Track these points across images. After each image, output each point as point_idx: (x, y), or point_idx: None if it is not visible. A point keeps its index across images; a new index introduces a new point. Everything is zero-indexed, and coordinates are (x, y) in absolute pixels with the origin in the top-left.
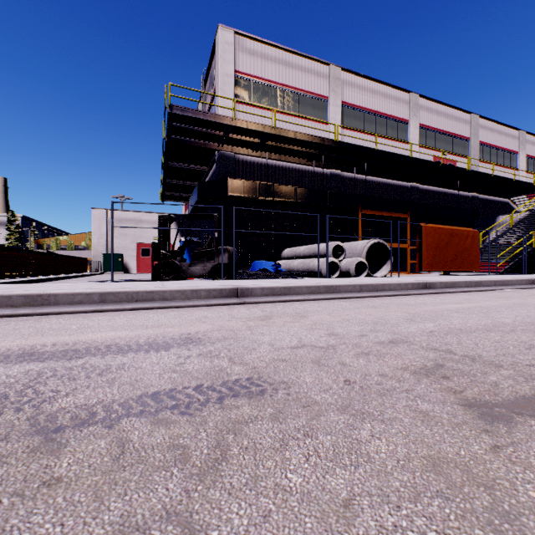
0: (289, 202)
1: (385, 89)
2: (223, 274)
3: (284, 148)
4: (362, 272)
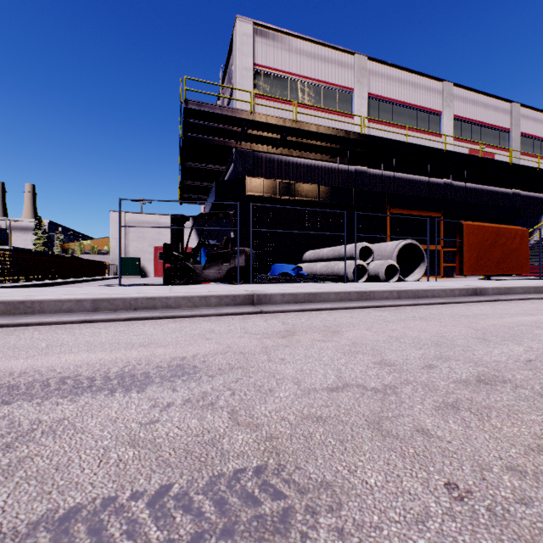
0: (311, 201)
1: (416, 79)
2: (240, 278)
3: (306, 144)
4: (392, 276)
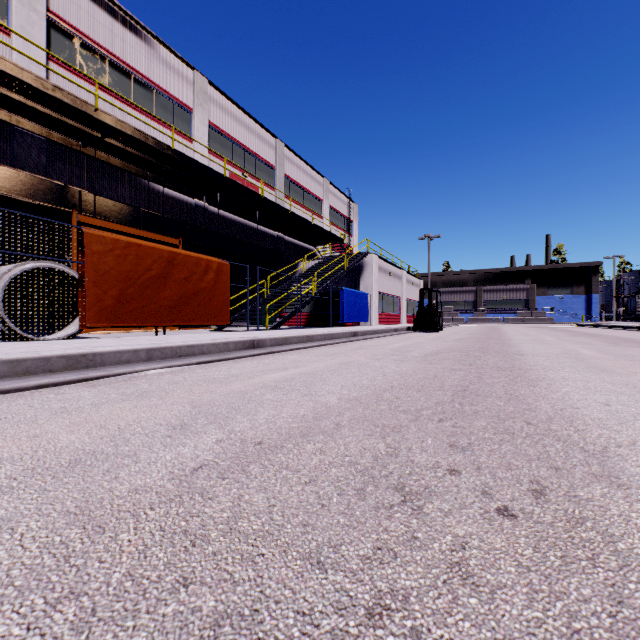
0: None
1: (152, 43)
2: None
3: None
4: None
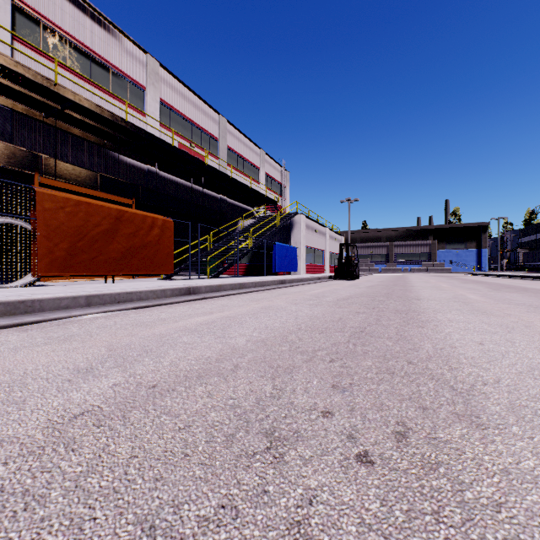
0: None
1: (109, 28)
2: None
3: None
4: None
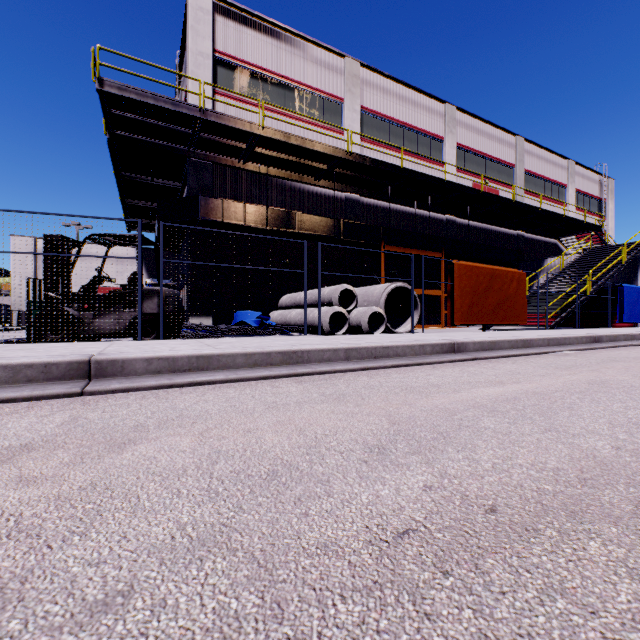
0: (289, 233)
1: (416, 96)
2: (151, 331)
3: (282, 159)
4: (379, 327)
